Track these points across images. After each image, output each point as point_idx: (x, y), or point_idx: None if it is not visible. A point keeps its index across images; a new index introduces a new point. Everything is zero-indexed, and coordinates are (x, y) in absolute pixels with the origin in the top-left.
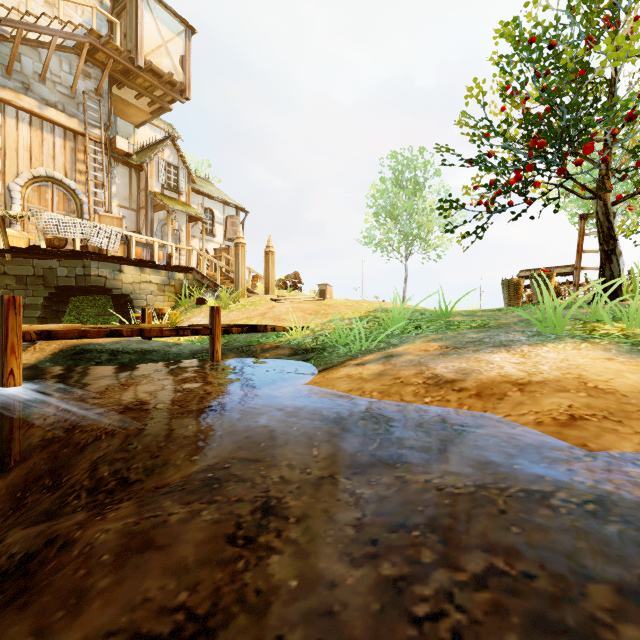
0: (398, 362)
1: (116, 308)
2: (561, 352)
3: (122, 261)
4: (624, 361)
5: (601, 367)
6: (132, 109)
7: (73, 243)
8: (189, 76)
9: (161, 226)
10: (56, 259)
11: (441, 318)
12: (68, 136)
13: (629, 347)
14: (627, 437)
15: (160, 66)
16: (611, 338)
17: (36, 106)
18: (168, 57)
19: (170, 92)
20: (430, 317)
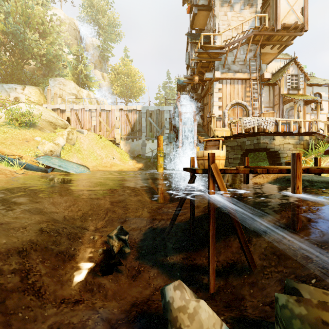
0: None
1: (268, 158)
2: None
3: (275, 134)
4: None
5: None
6: (266, 56)
7: (253, 129)
8: (307, 16)
9: (287, 112)
10: (245, 137)
11: None
12: (243, 82)
13: None
14: None
15: (288, 22)
16: None
17: (232, 75)
18: (293, 14)
19: (293, 34)
20: None
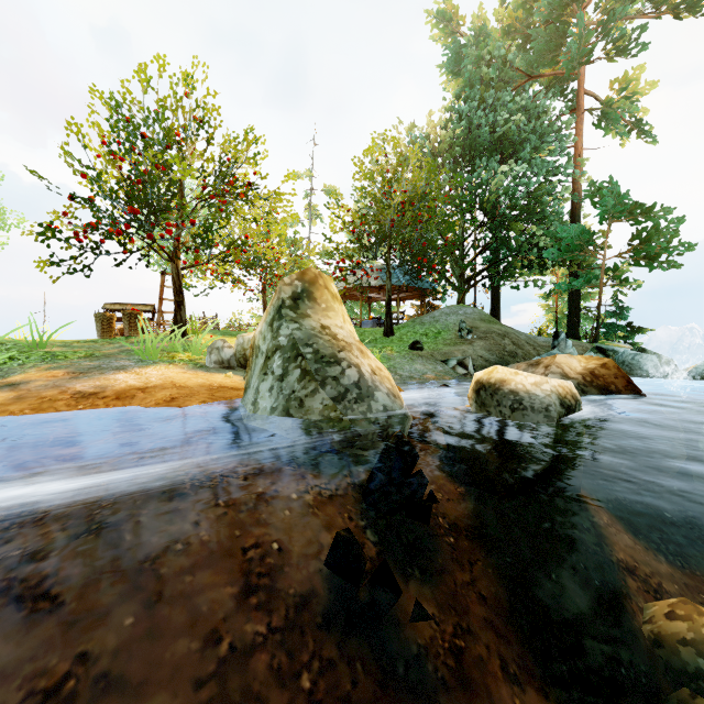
0: (31, 387)
1: None
2: (160, 371)
3: None
4: (191, 373)
5: (182, 377)
6: None
7: None
8: None
9: None
10: None
11: (35, 349)
12: None
13: (193, 366)
14: (195, 401)
15: None
16: (184, 362)
17: None
18: None
19: None
20: (18, 347)
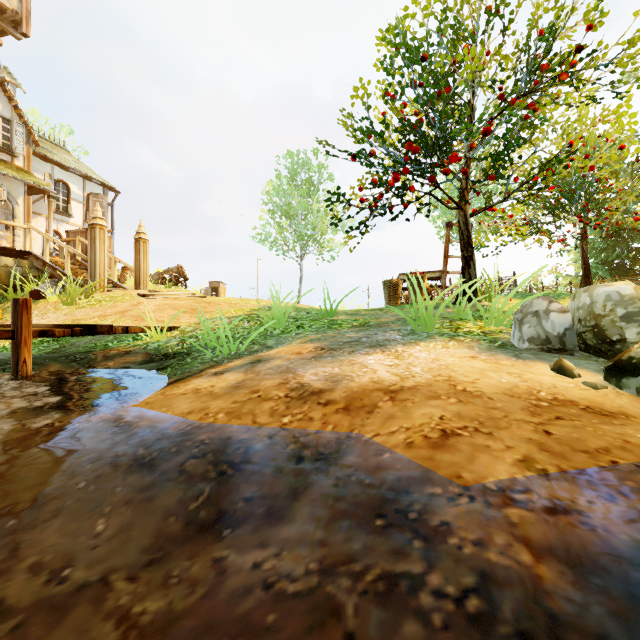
0: (263, 369)
1: None
2: (432, 351)
3: None
4: (486, 359)
5: (467, 366)
6: None
7: None
8: (27, 6)
9: None
10: None
11: (326, 317)
12: None
13: (488, 344)
14: (500, 456)
15: None
16: (473, 336)
17: None
18: None
19: None
20: (315, 316)
